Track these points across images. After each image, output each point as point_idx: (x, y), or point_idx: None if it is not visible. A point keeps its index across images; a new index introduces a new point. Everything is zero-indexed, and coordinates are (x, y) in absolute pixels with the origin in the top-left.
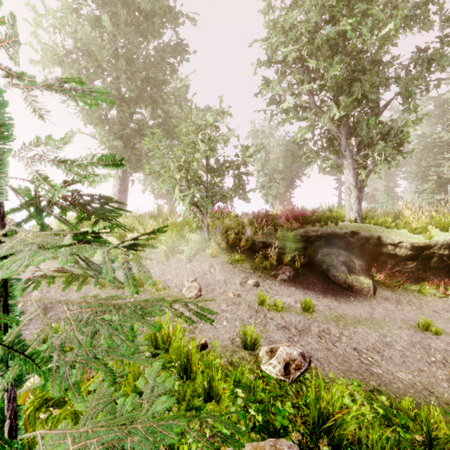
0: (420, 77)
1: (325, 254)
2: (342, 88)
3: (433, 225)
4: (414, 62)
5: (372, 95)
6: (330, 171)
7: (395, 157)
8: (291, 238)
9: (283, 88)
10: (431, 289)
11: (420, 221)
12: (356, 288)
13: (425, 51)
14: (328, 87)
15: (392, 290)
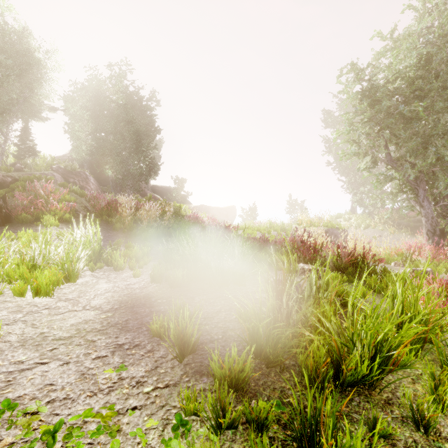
0: None
1: None
2: None
3: None
4: None
5: None
6: None
7: None
8: (411, 220)
9: None
10: None
11: None
12: None
13: None
14: None
15: None
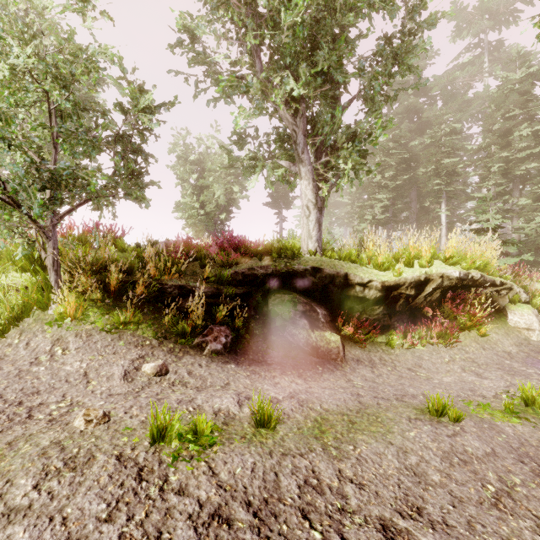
0: (386, 73)
1: (278, 302)
2: (298, 63)
3: (396, 260)
4: (379, 54)
5: (338, 75)
6: (271, 203)
7: (362, 169)
8: (228, 278)
9: (215, 29)
10: (399, 339)
11: (379, 256)
12: (322, 351)
13: (391, 41)
14: (281, 52)
15: (361, 345)
